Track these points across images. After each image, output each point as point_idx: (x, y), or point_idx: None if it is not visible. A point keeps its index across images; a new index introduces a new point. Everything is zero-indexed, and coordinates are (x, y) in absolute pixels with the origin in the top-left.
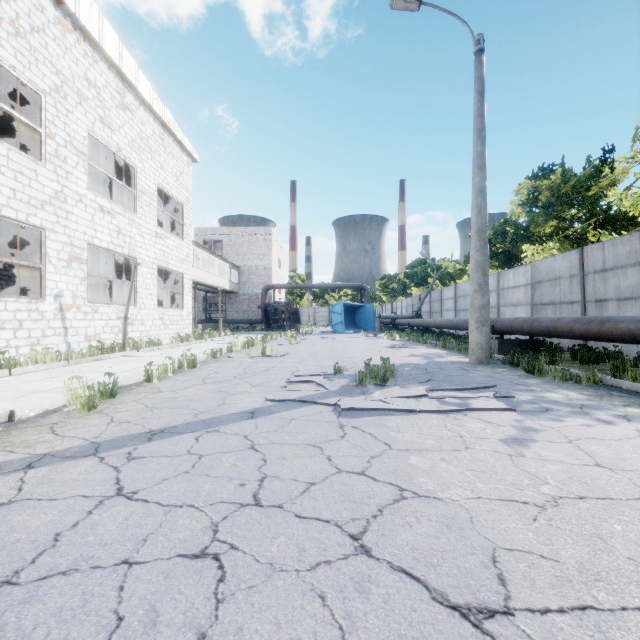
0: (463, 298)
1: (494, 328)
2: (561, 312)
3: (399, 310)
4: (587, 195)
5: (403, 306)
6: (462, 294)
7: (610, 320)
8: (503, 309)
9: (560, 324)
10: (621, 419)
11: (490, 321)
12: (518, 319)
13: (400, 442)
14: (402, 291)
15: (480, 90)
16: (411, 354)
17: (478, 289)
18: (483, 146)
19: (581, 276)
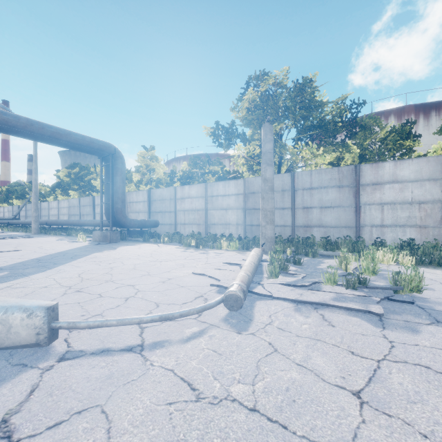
0: (44, 210)
1: (47, 223)
2: (76, 218)
3: (2, 214)
4: (86, 179)
5: (5, 211)
6: (44, 208)
7: (70, 220)
8: (60, 216)
9: (62, 222)
10: (51, 237)
11: (46, 221)
12: (54, 220)
13: (0, 240)
14: (5, 199)
15: (36, 148)
16: (7, 234)
17: (35, 211)
18: (37, 166)
19: (80, 207)
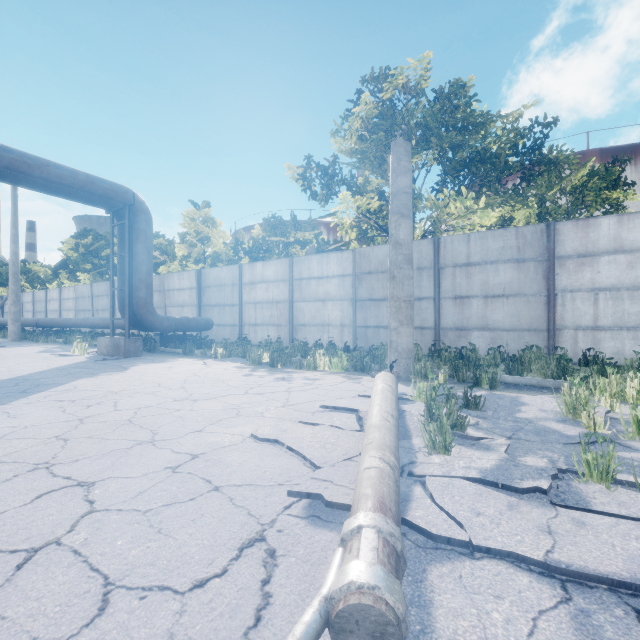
0: (40, 303)
1: (38, 324)
2: (86, 315)
3: None
4: (103, 255)
5: None
6: (39, 299)
7: (71, 319)
8: (63, 312)
9: (60, 321)
10: (36, 346)
11: (37, 320)
12: (48, 319)
13: None
14: None
15: (15, 202)
16: None
17: (13, 303)
18: (17, 231)
19: (92, 297)
